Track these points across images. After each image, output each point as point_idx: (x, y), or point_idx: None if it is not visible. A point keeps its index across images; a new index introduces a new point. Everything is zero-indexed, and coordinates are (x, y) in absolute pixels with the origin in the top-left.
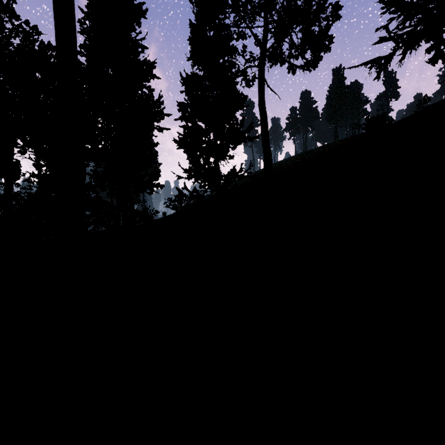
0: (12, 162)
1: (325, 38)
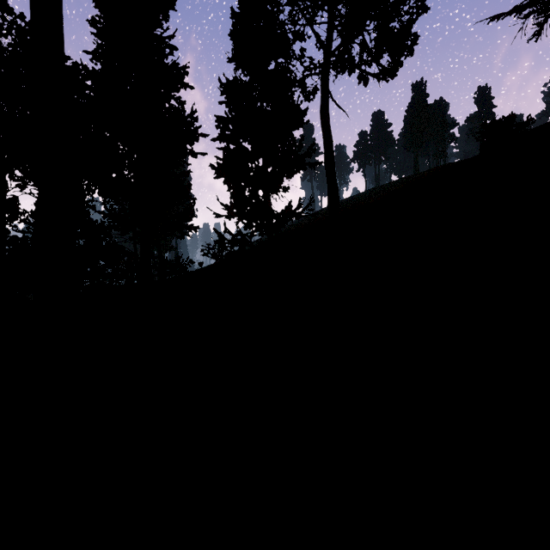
0: (4, 197)
1: (408, 37)
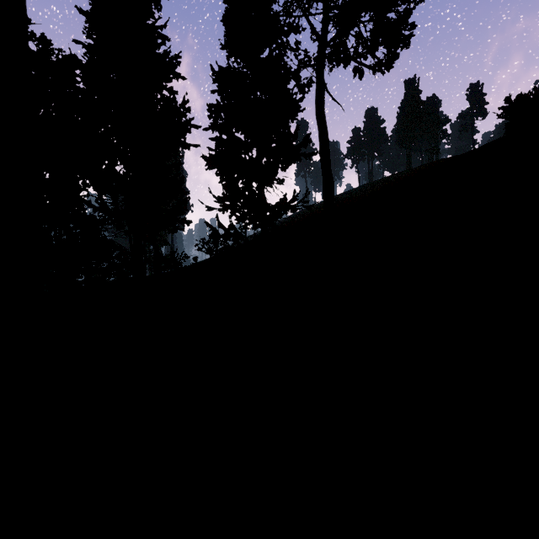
0: None
1: (405, 27)
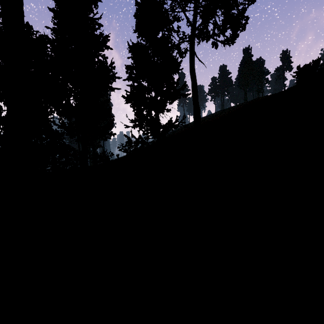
0: None
1: (242, 18)
